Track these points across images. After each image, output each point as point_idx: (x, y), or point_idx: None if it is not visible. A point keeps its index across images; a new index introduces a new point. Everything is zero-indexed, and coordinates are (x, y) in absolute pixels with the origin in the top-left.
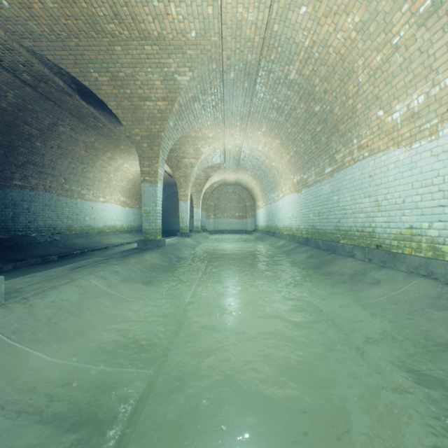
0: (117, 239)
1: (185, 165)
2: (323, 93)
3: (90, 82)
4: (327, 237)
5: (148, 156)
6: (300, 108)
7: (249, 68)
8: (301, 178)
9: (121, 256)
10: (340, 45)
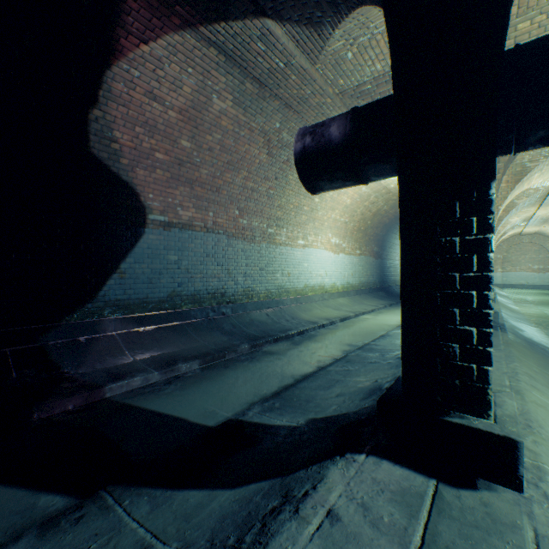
0: None
1: None
2: None
3: None
4: None
5: None
6: None
7: None
8: None
9: None
10: None
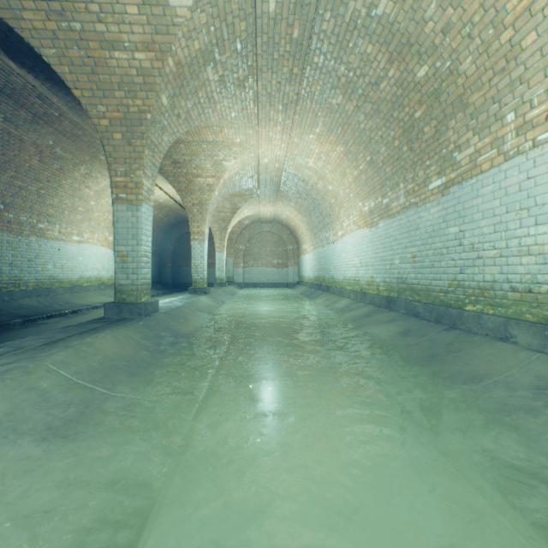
0: (101, 297)
1: (199, 187)
2: (441, 34)
3: None
4: (434, 298)
5: (124, 156)
6: (387, 79)
7: None
8: (377, 203)
9: (42, 344)
10: None
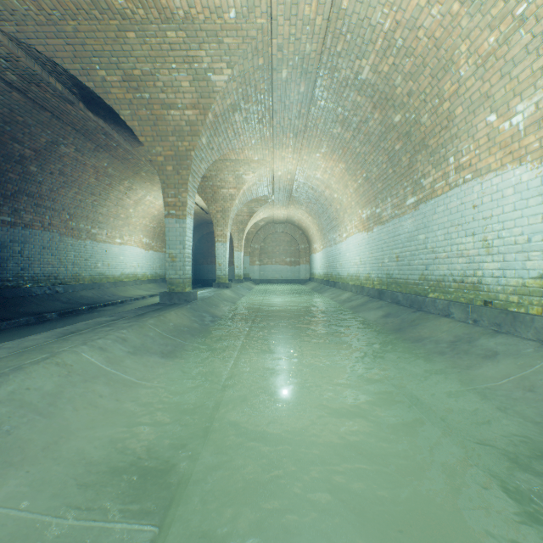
0: (138, 291)
1: (223, 197)
2: (407, 96)
3: (96, 83)
4: (410, 289)
5: (174, 183)
6: (374, 120)
7: (307, 64)
8: (372, 212)
9: (135, 315)
10: (435, 24)
